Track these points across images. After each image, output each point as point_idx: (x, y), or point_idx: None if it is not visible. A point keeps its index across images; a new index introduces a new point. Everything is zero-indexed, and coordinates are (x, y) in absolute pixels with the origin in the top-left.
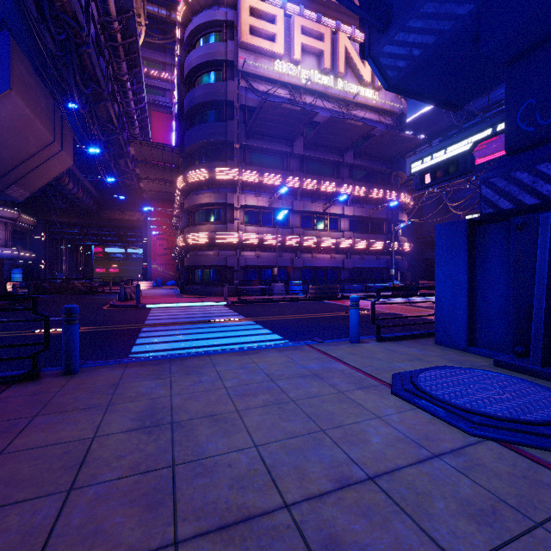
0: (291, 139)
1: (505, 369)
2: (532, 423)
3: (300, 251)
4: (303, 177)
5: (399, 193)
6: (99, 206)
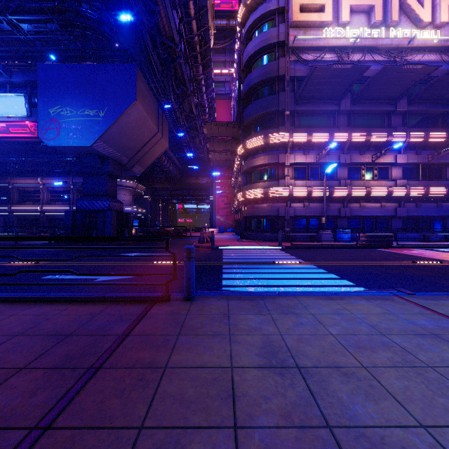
0: (338, 98)
1: None
2: None
3: (348, 201)
4: (351, 131)
5: None
6: (181, 175)
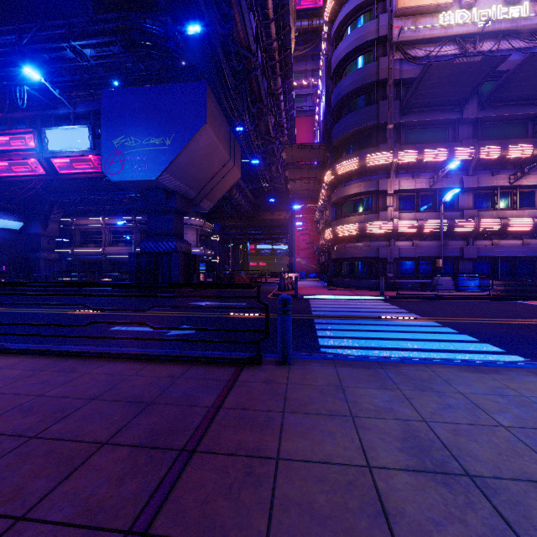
0: (460, 103)
1: None
2: None
3: (474, 238)
4: (479, 145)
5: None
6: (255, 209)
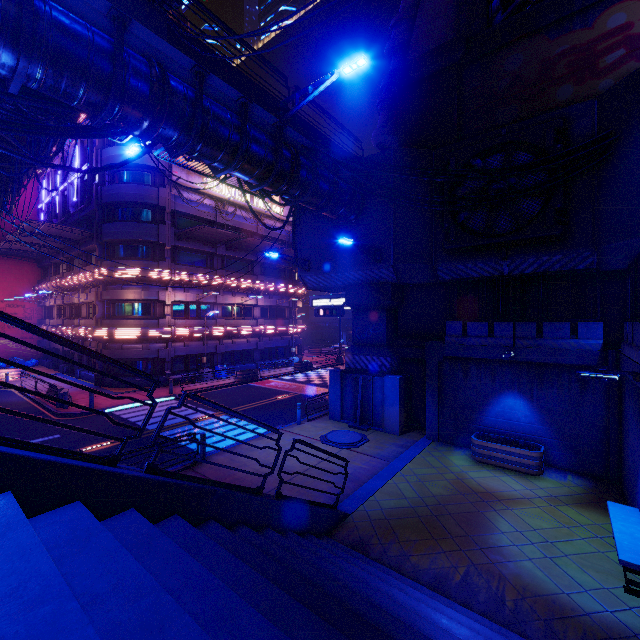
0: (216, 243)
1: (351, 428)
2: (352, 443)
3: (223, 339)
4: (227, 277)
5: (297, 287)
6: None
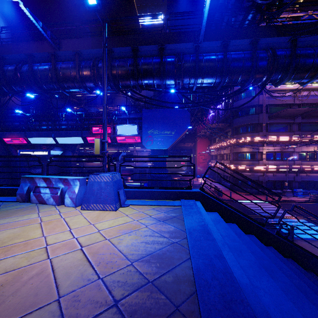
0: (294, 116)
1: None
2: None
3: (299, 173)
4: (302, 135)
5: None
6: None
